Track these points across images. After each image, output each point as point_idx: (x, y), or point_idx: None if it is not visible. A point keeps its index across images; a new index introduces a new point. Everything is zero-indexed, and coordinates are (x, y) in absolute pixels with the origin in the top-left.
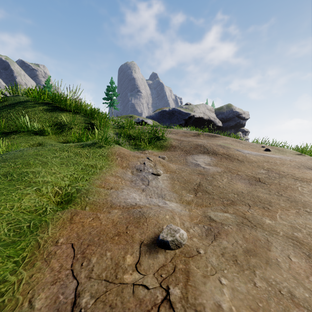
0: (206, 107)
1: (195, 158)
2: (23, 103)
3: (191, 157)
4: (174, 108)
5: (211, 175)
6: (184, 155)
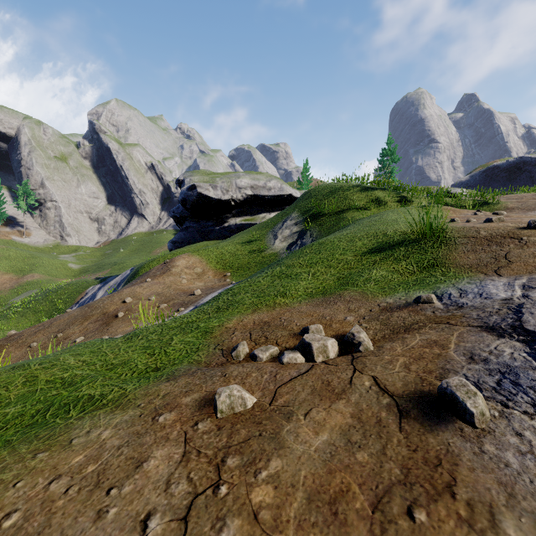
0: None
1: None
2: (340, 188)
3: (534, 212)
4: (522, 157)
5: None
6: (523, 212)
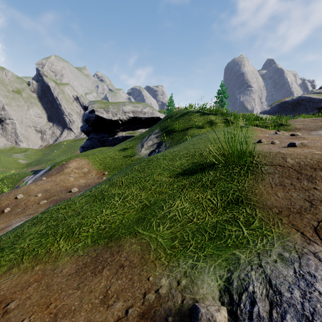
0: None
1: (318, 132)
2: (187, 113)
3: (315, 132)
4: (301, 96)
5: None
6: (308, 132)
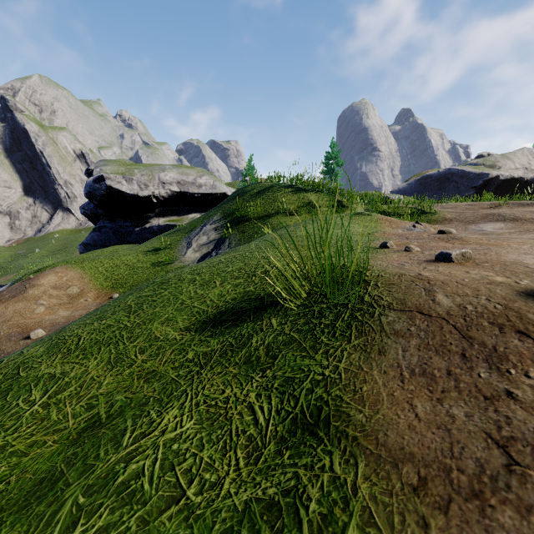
0: (533, 154)
1: (480, 226)
2: (270, 188)
3: (475, 226)
4: (450, 168)
5: (498, 234)
6: (463, 225)
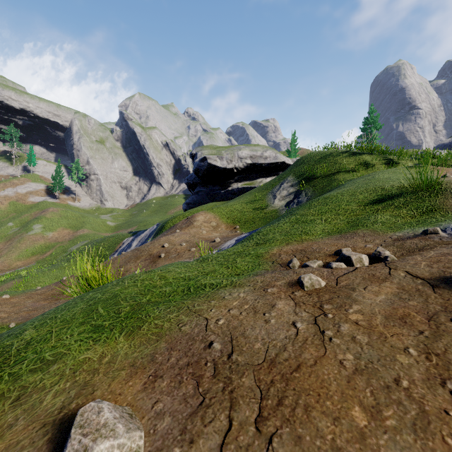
0: None
1: None
2: (330, 155)
3: None
4: None
5: None
6: None
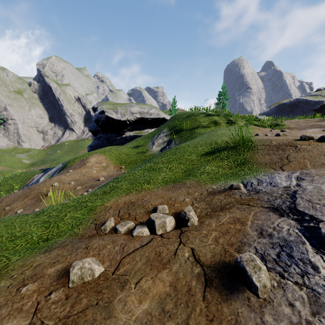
0: None
1: (307, 130)
2: (193, 114)
3: (304, 130)
4: (298, 98)
5: None
6: (298, 130)
